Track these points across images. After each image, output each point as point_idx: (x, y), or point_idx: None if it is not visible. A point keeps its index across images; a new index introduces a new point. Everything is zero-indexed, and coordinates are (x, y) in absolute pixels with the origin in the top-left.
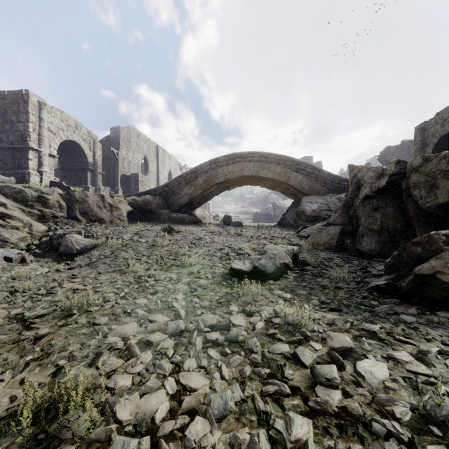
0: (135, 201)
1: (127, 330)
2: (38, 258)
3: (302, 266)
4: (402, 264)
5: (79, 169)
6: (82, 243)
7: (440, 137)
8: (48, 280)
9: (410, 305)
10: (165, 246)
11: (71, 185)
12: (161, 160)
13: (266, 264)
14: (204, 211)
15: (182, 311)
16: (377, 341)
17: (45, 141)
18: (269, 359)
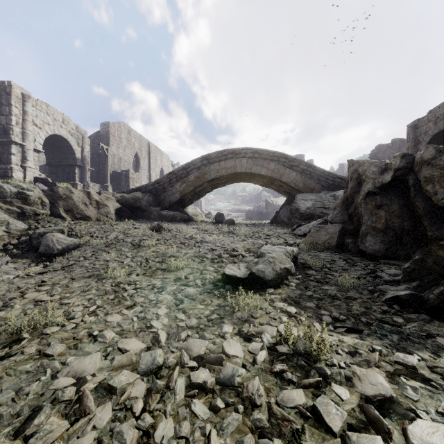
0: (124, 198)
1: (85, 366)
2: (15, 259)
3: (303, 269)
4: (425, 270)
5: (67, 165)
6: (64, 243)
7: (432, 134)
8: (12, 288)
9: (442, 323)
10: (152, 246)
11: (59, 182)
12: (152, 157)
13: (264, 270)
14: (196, 208)
15: (162, 333)
16: (420, 382)
17: (29, 135)
18: (278, 418)
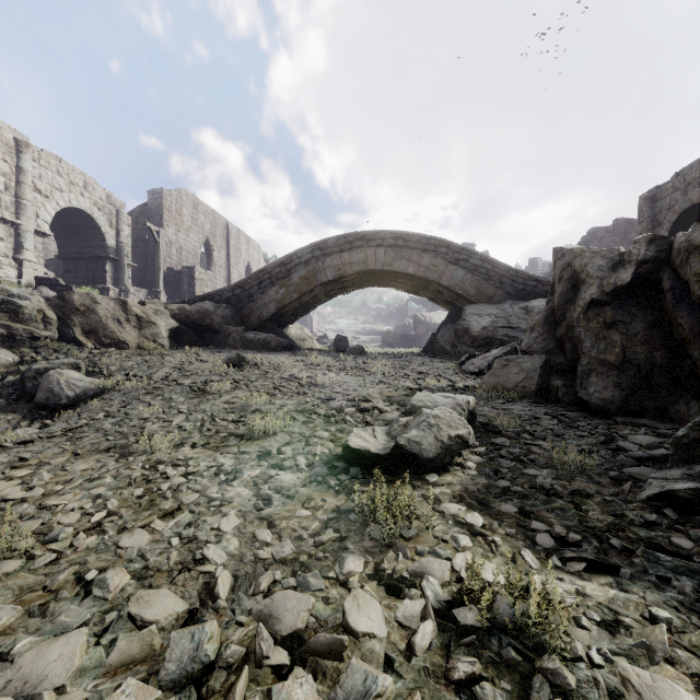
0: (184, 312)
1: (48, 666)
2: None
3: (487, 435)
4: None
5: (92, 258)
6: (79, 386)
7: (681, 211)
8: None
9: None
10: (226, 393)
11: (79, 285)
12: (233, 246)
13: (421, 440)
14: (303, 329)
15: (222, 577)
16: None
17: (27, 208)
18: None
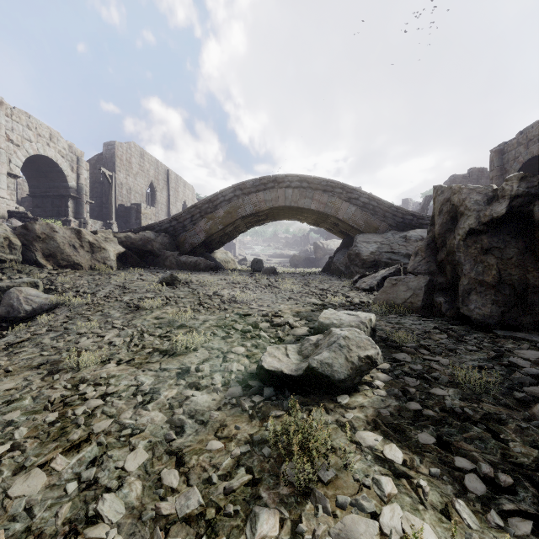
0: (130, 239)
1: None
2: None
3: (388, 350)
4: None
5: (57, 196)
6: (35, 301)
7: (524, 161)
8: None
9: None
10: (157, 309)
11: (46, 217)
12: (172, 188)
13: (332, 362)
14: (227, 253)
15: None
16: None
17: (1, 154)
18: None
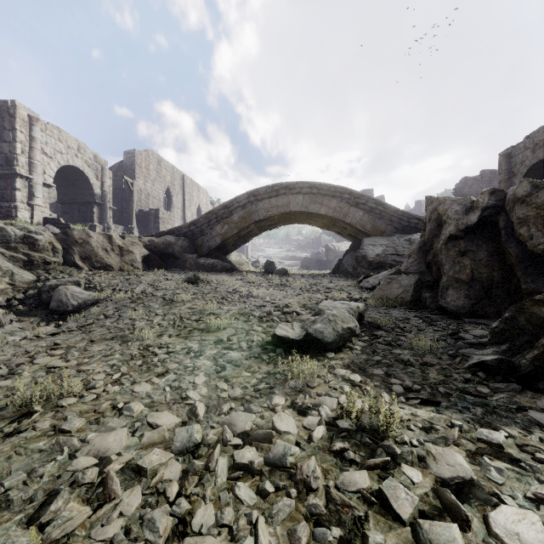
0: (153, 243)
1: (109, 444)
2: (21, 317)
3: (371, 330)
4: (517, 330)
5: (83, 202)
6: (80, 297)
7: (530, 165)
8: (18, 351)
9: (536, 393)
10: (188, 302)
11: (73, 223)
12: (187, 192)
13: (323, 330)
14: (241, 256)
15: (200, 405)
16: (507, 463)
17: (37, 166)
18: (338, 504)
